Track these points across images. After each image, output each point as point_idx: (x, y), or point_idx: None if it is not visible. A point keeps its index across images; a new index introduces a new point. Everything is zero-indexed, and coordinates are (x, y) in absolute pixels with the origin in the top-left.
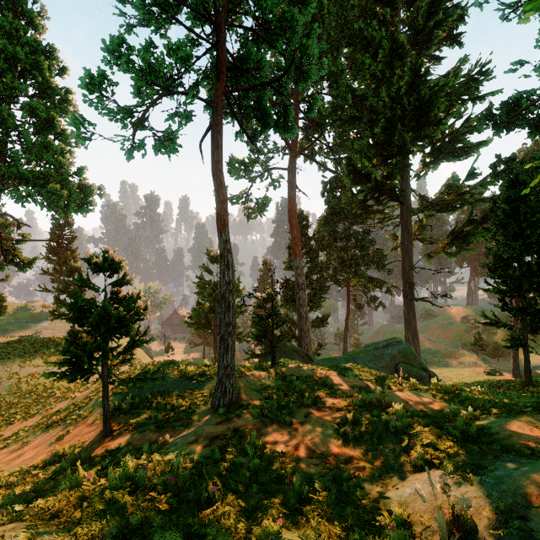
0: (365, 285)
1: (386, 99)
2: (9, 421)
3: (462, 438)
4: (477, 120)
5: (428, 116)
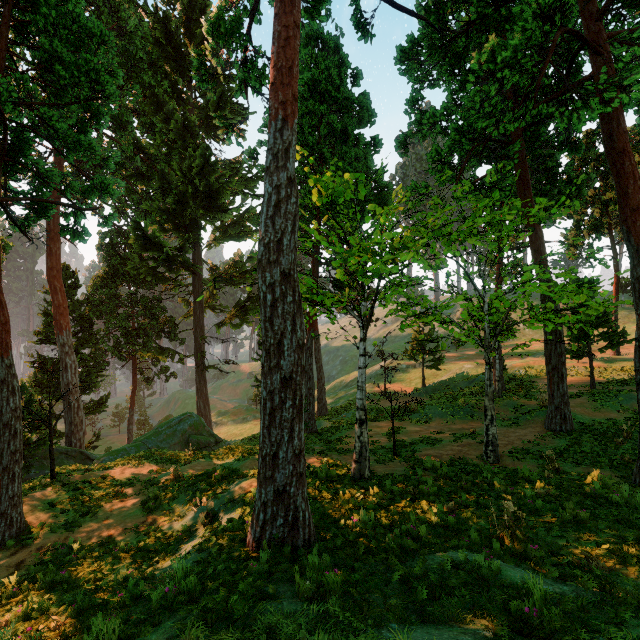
0: (156, 356)
1: (179, 173)
2: None
3: (222, 479)
4: (255, 213)
5: (217, 202)
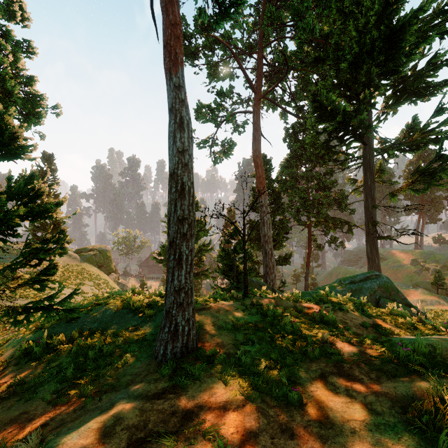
0: (326, 226)
1: (354, 33)
2: None
3: None
4: (445, 55)
5: (398, 48)
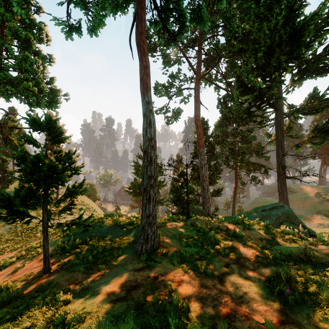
0: (248, 168)
1: (267, 32)
2: (1, 252)
3: None
4: None
5: (299, 41)
